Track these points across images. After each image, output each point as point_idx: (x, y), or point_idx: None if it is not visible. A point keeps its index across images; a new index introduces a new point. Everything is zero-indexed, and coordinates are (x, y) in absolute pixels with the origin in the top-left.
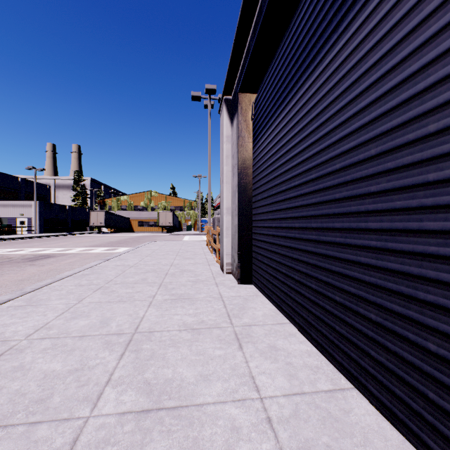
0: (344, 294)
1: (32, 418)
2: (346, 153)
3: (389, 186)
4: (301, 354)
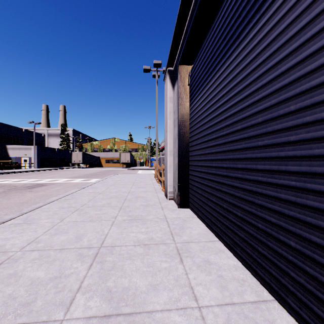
0: (266, 222)
1: (19, 320)
2: (268, 109)
3: (308, 136)
4: (229, 267)
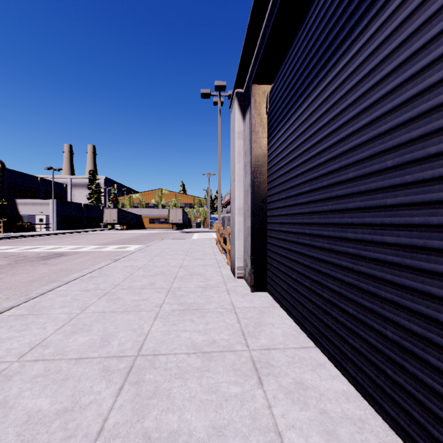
0: (401, 331)
1: None
2: (405, 146)
3: None
4: (336, 396)
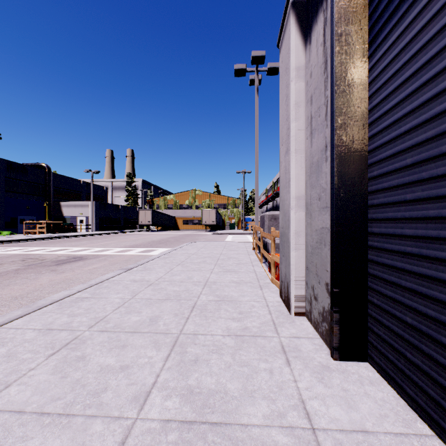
0: None
1: None
2: None
3: None
4: None
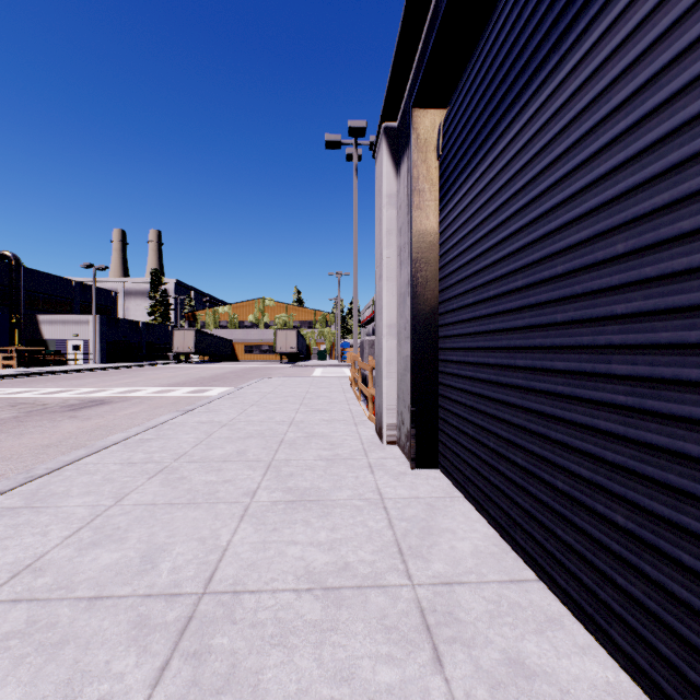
0: None
1: None
2: None
3: None
4: (596, 696)
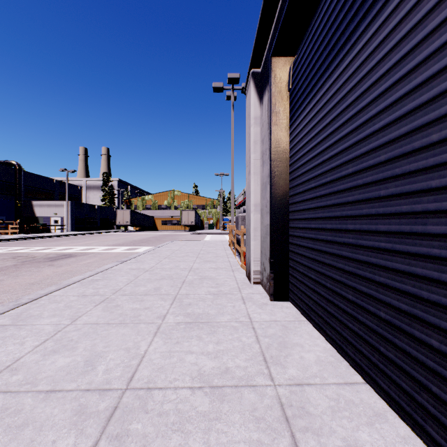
0: None
1: None
2: None
3: None
4: None
